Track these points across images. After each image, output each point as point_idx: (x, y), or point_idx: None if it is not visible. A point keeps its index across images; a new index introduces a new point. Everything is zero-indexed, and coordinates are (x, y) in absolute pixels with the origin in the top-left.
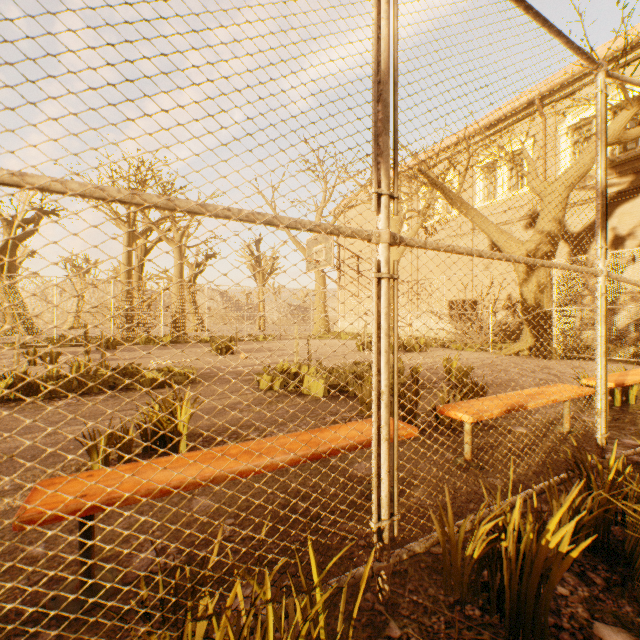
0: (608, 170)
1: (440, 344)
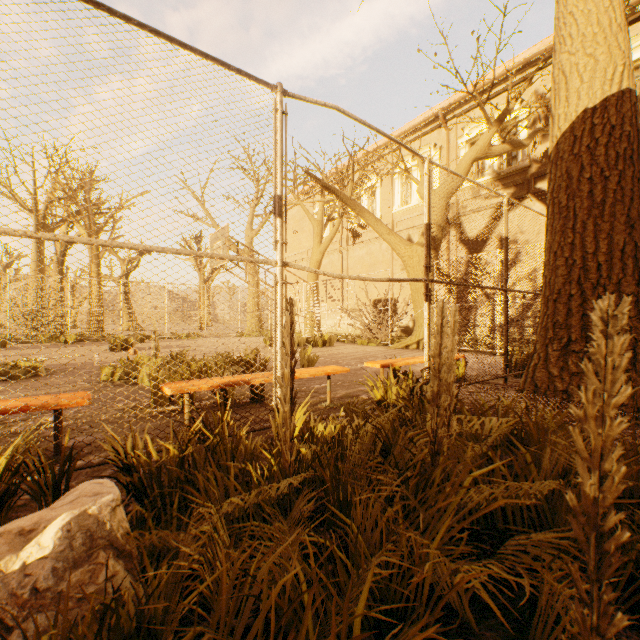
0: (496, 182)
1: (351, 340)
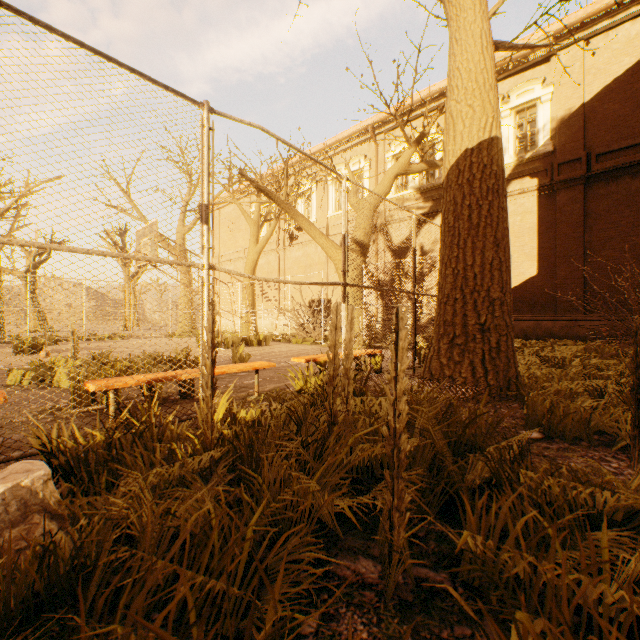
0: (417, 196)
1: (286, 339)
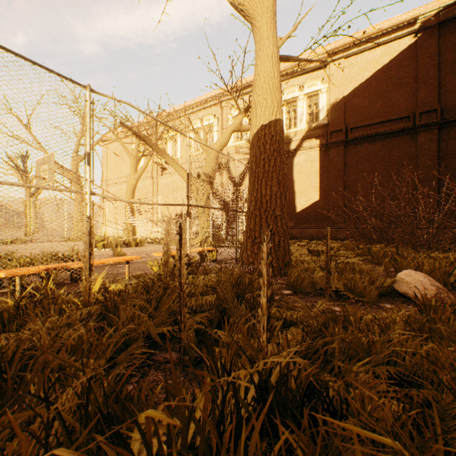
0: (248, 145)
1: (158, 241)
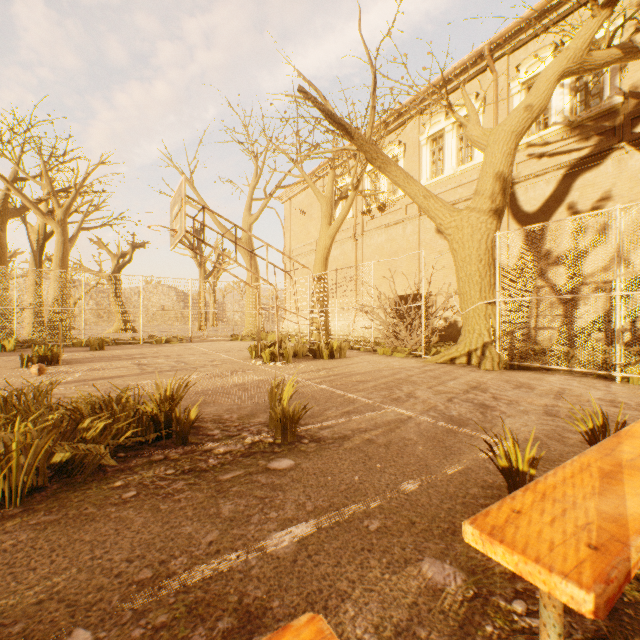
0: (568, 133)
1: (368, 347)
